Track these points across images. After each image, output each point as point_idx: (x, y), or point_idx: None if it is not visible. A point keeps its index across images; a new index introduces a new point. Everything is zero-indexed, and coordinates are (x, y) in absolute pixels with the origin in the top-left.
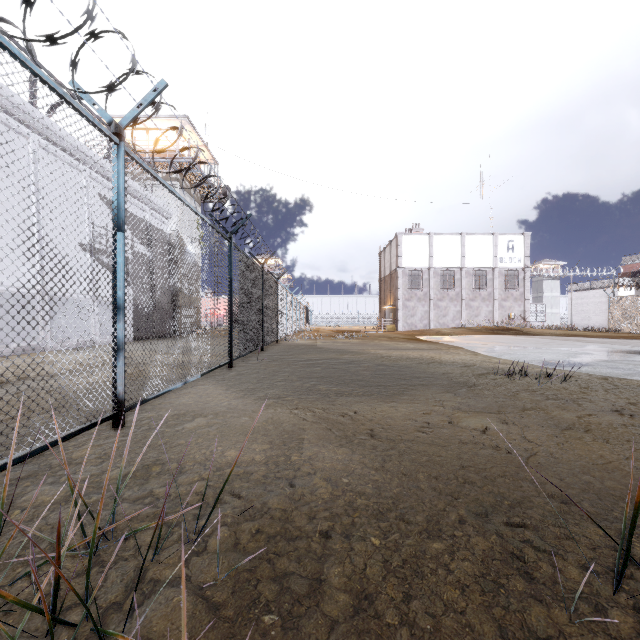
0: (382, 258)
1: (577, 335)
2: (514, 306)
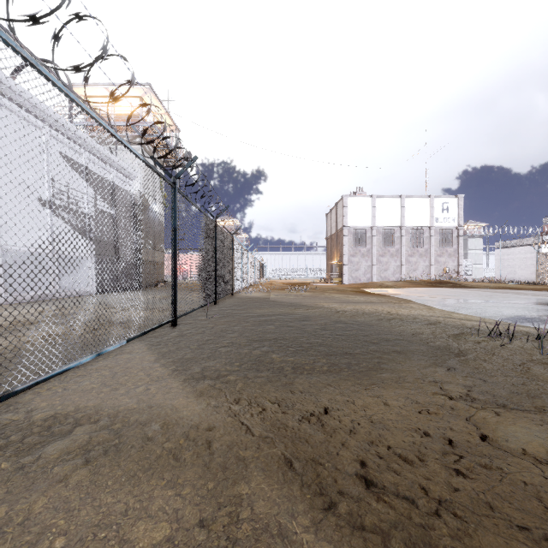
0: (329, 218)
1: (511, 288)
2: (448, 261)
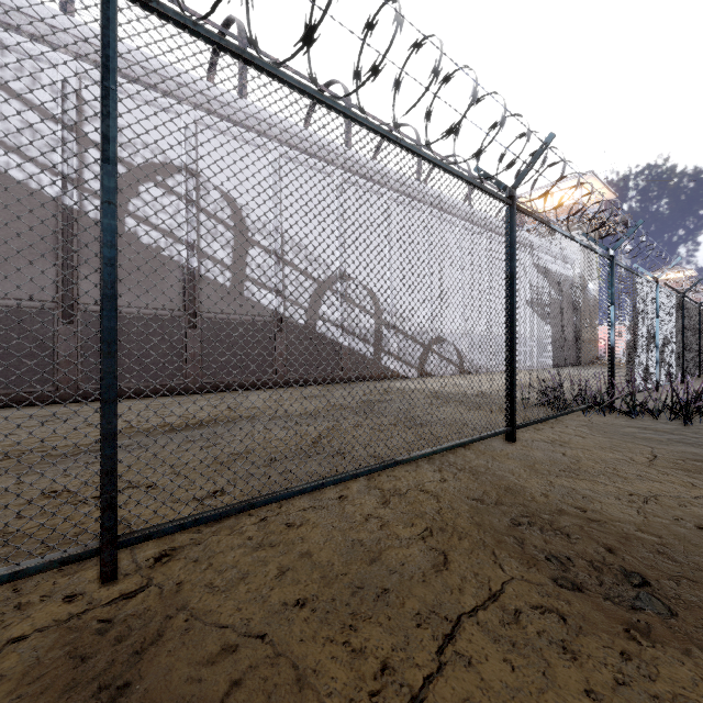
0: None
1: None
2: None
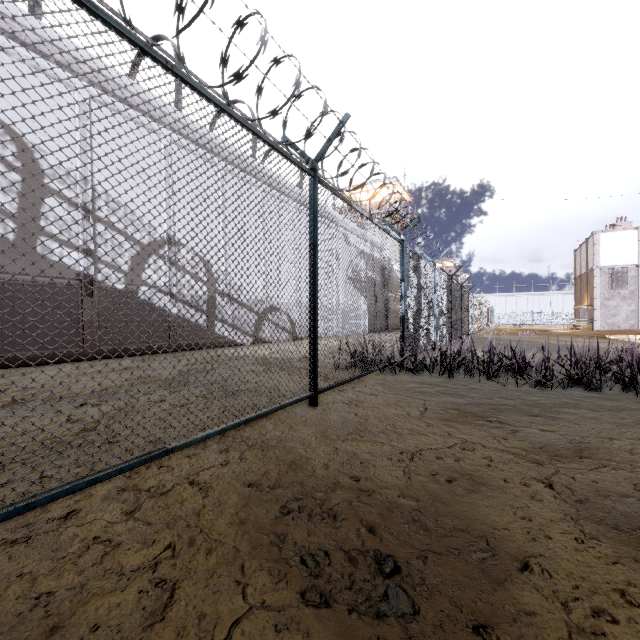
0: (577, 255)
1: None
2: None
